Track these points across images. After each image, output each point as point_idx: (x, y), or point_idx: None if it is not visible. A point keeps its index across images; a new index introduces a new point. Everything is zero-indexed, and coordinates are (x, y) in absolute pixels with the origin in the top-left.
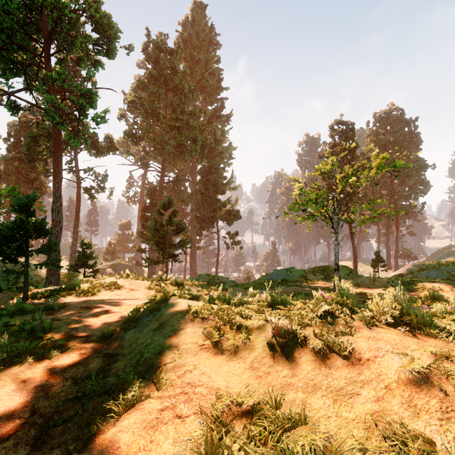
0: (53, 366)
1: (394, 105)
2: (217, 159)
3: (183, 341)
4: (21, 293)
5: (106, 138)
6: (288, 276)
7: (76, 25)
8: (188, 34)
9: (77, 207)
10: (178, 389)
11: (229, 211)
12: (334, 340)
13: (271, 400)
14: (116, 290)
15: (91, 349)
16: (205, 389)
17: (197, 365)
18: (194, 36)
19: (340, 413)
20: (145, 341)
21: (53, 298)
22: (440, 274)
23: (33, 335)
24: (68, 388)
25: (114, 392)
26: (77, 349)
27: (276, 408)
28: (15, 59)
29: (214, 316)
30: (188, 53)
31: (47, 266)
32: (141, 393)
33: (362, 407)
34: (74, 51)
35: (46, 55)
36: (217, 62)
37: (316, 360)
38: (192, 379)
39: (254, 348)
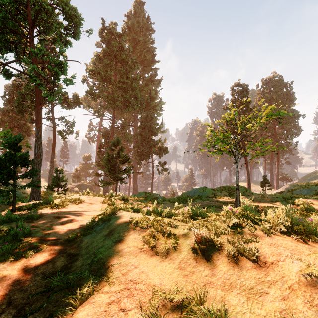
0: (29, 264)
1: (276, 73)
2: (152, 111)
3: (126, 245)
4: (11, 206)
5: (74, 96)
6: (202, 193)
7: (52, 15)
8: (131, 23)
9: (53, 145)
10: (123, 285)
11: (160, 147)
12: (243, 246)
13: (196, 297)
14: (80, 204)
15: (58, 250)
16: (143, 286)
17: (138, 265)
18: (135, 24)
19: (253, 309)
20: (98, 244)
21: (34, 209)
22: (309, 191)
23: (16, 238)
24: (38, 282)
25: (73, 287)
26: (47, 250)
27: (201, 303)
28: (9, 39)
29: (150, 225)
30: (131, 36)
31: (29, 186)
32: (93, 288)
33: (271, 305)
34: (50, 34)
35: (30, 37)
36: (151, 42)
37: (230, 262)
38: (133, 277)
39: (181, 251)
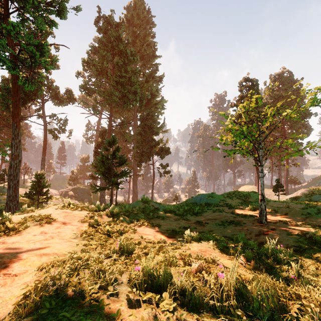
0: None
1: (285, 69)
2: (153, 109)
3: None
4: None
5: (67, 91)
6: (210, 201)
7: None
8: (131, 15)
9: (44, 145)
10: None
11: (162, 148)
12: None
13: None
14: (47, 225)
15: None
16: None
17: None
18: (135, 17)
19: None
20: None
21: None
22: None
23: None
24: None
25: None
26: None
27: None
28: None
29: None
30: (131, 29)
31: None
32: None
33: None
34: (27, 7)
35: (5, 13)
36: (152, 37)
37: None
38: None
39: None
